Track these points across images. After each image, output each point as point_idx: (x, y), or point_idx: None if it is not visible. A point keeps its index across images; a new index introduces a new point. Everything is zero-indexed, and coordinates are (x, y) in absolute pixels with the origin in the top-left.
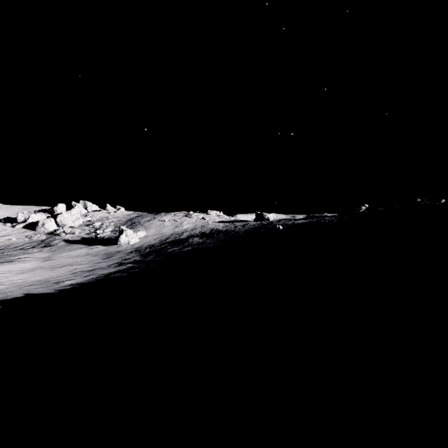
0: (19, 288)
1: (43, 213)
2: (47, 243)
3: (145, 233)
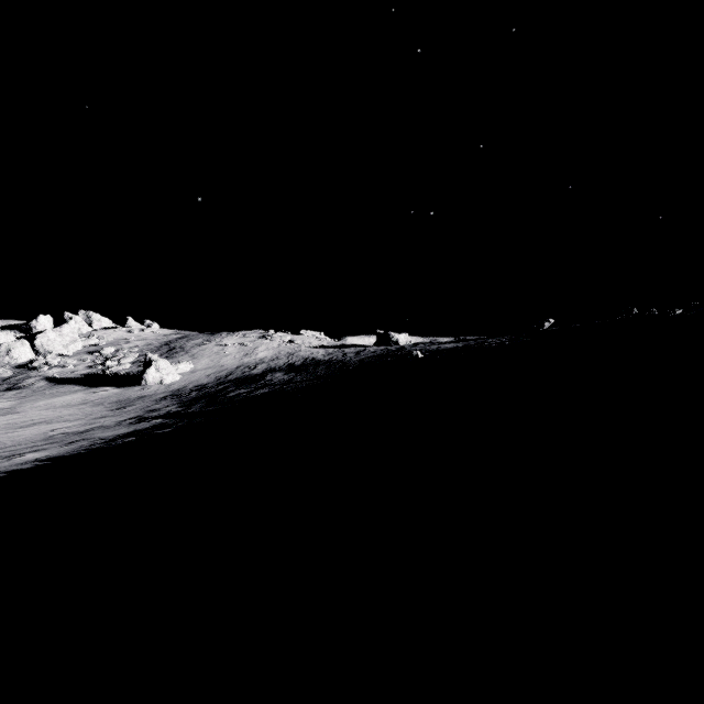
0: None
1: (11, 332)
2: (13, 383)
3: (191, 365)
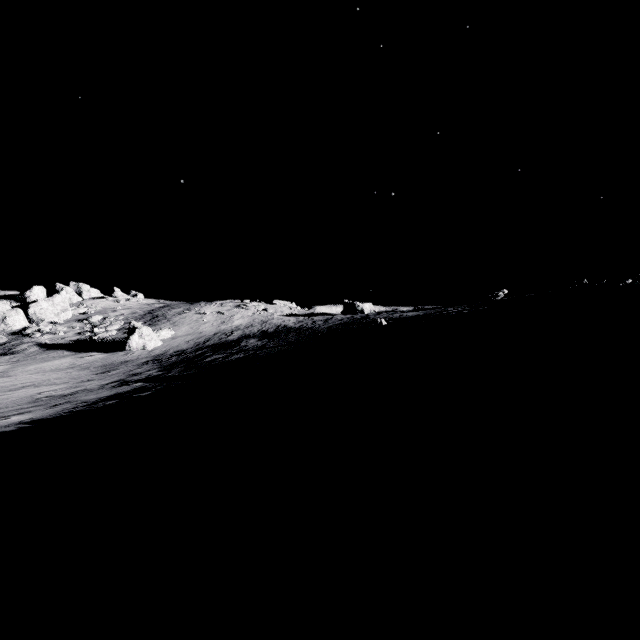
0: None
1: (7, 302)
2: (7, 348)
3: (172, 332)
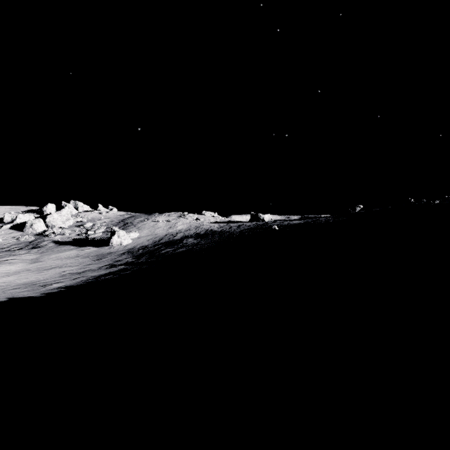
0: (2, 292)
1: (32, 214)
2: (35, 244)
3: (138, 234)
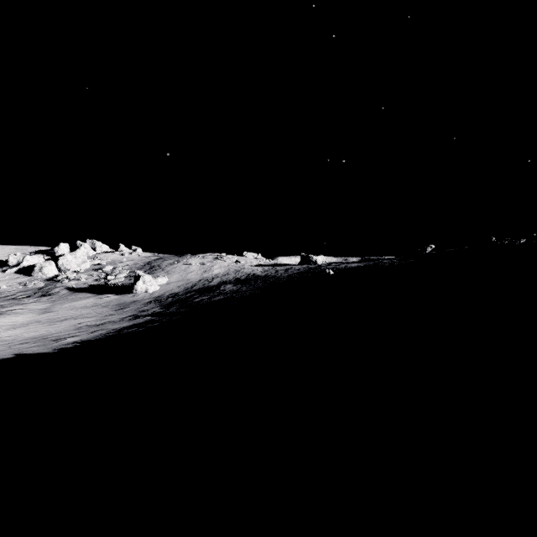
0: (8, 347)
1: (41, 255)
2: (45, 291)
3: (167, 279)
